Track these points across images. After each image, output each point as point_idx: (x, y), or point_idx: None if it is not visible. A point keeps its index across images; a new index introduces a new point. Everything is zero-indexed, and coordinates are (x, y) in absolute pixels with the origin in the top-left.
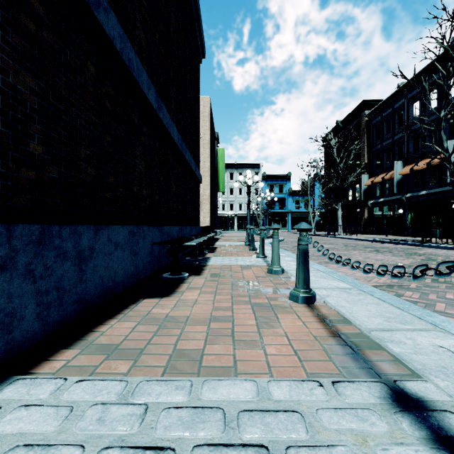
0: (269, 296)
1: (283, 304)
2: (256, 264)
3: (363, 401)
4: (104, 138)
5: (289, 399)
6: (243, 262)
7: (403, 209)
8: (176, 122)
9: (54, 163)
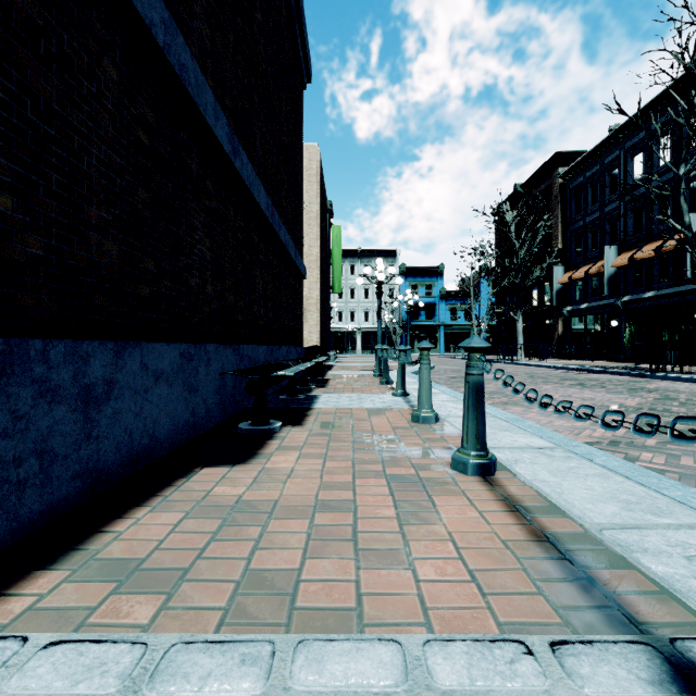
0: (417, 461)
1: (441, 477)
2: (392, 406)
3: (620, 691)
4: (136, 194)
5: (470, 688)
6: (372, 402)
7: (618, 320)
8: (264, 179)
9: (37, 229)
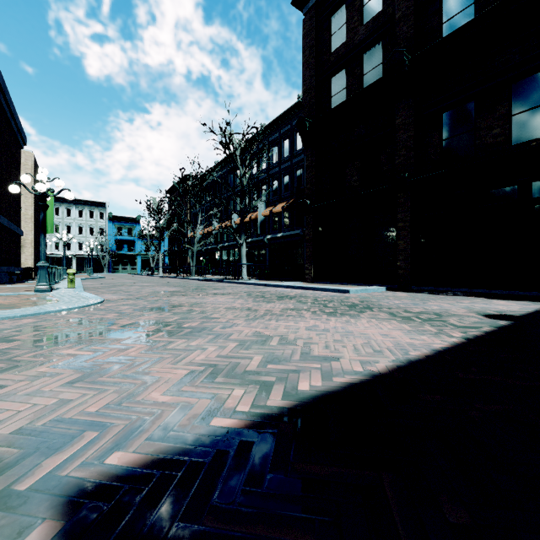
0: None
1: None
2: None
3: None
4: None
5: None
6: None
7: (203, 257)
8: (5, 213)
9: None
